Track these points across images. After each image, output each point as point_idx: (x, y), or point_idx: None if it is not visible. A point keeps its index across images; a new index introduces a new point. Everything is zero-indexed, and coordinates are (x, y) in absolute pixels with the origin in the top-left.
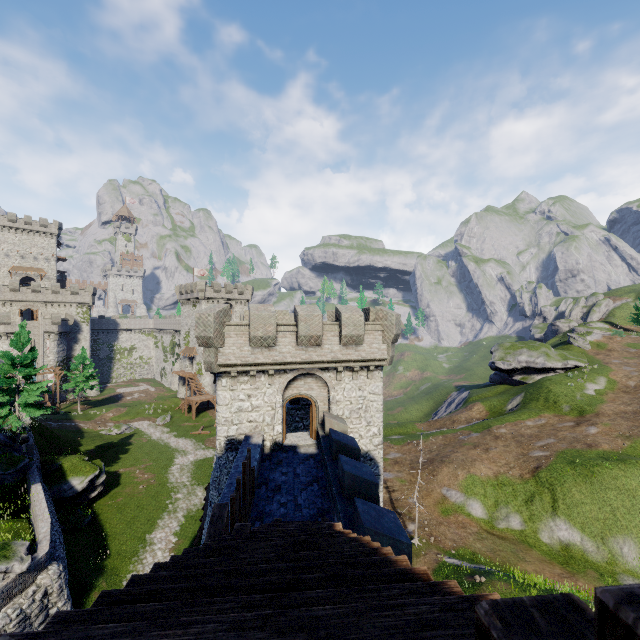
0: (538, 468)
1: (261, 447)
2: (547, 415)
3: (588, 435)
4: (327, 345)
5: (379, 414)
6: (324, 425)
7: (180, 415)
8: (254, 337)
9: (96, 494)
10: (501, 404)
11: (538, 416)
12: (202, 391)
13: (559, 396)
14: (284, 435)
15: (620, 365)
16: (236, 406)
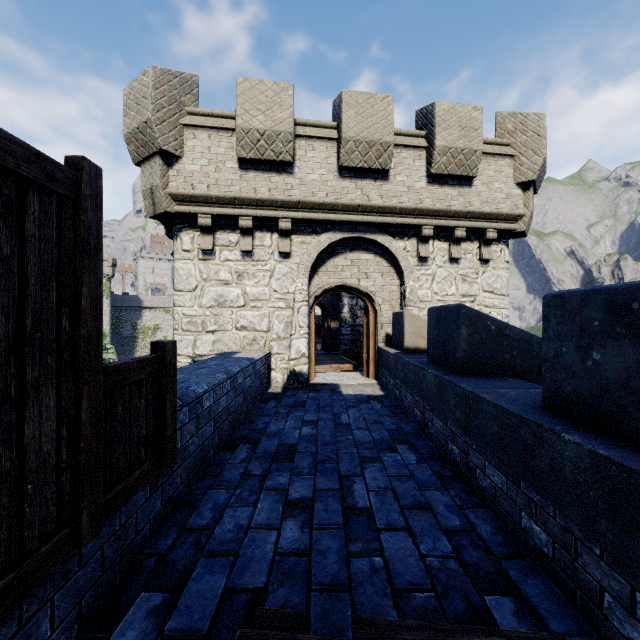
0: None
1: (256, 367)
2: None
3: None
4: (401, 176)
5: None
6: (400, 332)
7: None
8: (245, 131)
9: None
10: None
11: None
12: None
13: None
14: (312, 366)
15: None
16: (212, 294)
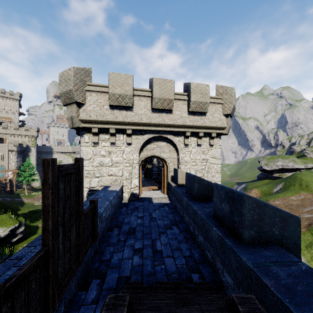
0: (311, 225)
1: (118, 194)
2: (304, 193)
3: None
4: (177, 111)
5: (218, 175)
6: (176, 177)
7: None
8: (112, 94)
9: (17, 239)
10: (269, 189)
11: (298, 194)
12: None
13: (309, 182)
14: (140, 190)
15: None
16: (97, 161)
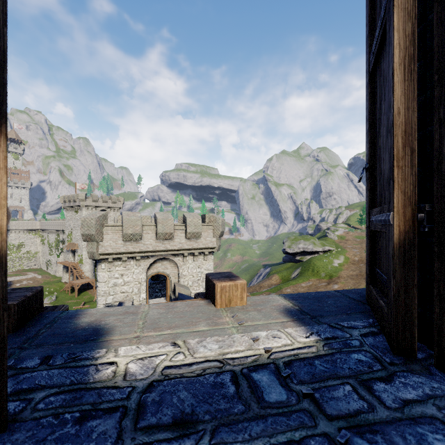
0: None
1: None
2: (313, 279)
3: (333, 289)
4: (177, 239)
5: None
6: (175, 291)
7: (64, 295)
8: (126, 234)
9: None
10: (288, 274)
11: (308, 280)
12: (83, 276)
13: (319, 268)
14: (147, 300)
15: (351, 248)
16: (112, 282)
